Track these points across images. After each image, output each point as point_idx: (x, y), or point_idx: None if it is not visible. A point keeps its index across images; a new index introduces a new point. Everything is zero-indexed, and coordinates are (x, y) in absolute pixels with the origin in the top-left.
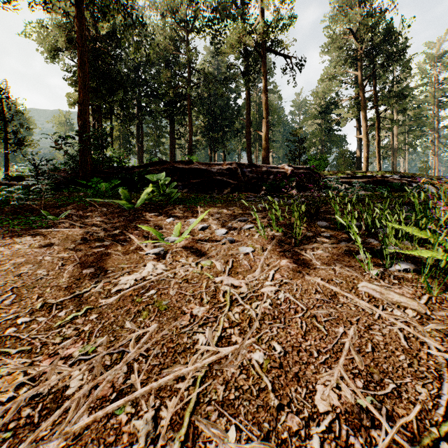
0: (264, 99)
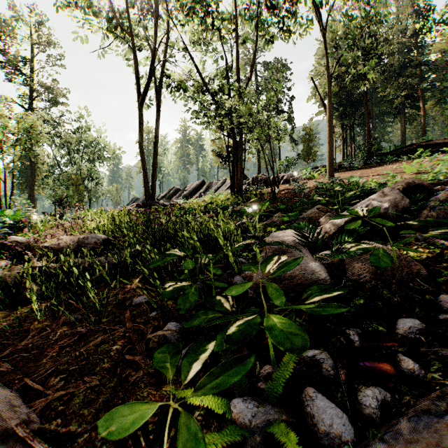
0: None
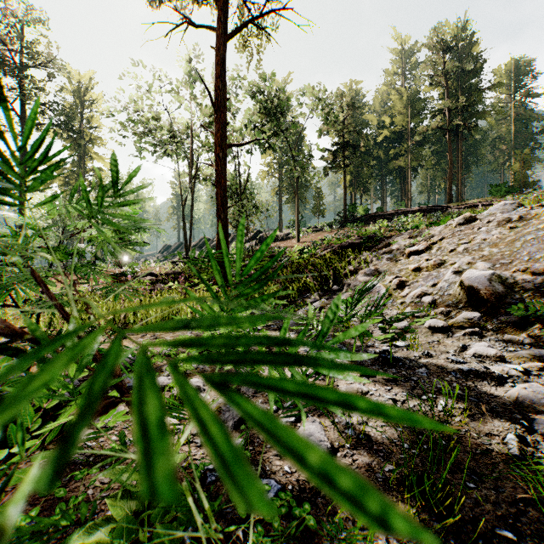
0: (448, 156)
